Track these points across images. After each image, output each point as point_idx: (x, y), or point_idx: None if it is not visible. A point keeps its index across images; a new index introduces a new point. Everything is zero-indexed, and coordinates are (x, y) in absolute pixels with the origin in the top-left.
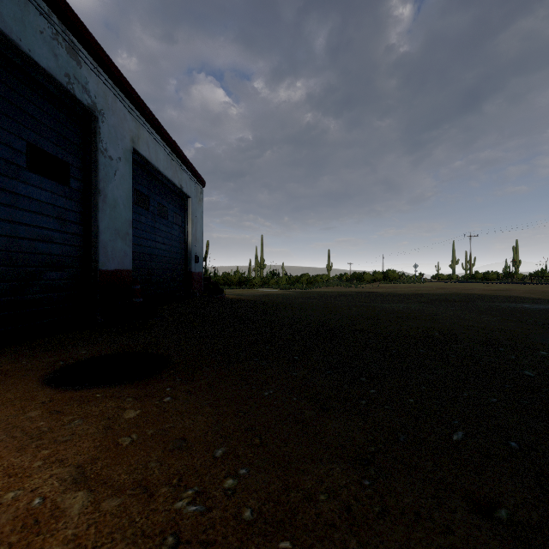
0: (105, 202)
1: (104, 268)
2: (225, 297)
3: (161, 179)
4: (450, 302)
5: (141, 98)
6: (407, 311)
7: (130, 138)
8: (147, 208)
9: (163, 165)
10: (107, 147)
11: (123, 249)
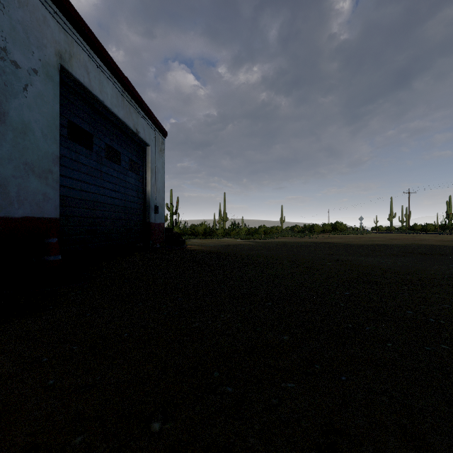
0: (4, 122)
1: (0, 215)
2: (186, 248)
3: (110, 118)
4: (426, 255)
5: (72, 5)
6: (402, 270)
7: (56, 51)
8: (89, 148)
9: (111, 100)
10: (8, 47)
11: (41, 190)
